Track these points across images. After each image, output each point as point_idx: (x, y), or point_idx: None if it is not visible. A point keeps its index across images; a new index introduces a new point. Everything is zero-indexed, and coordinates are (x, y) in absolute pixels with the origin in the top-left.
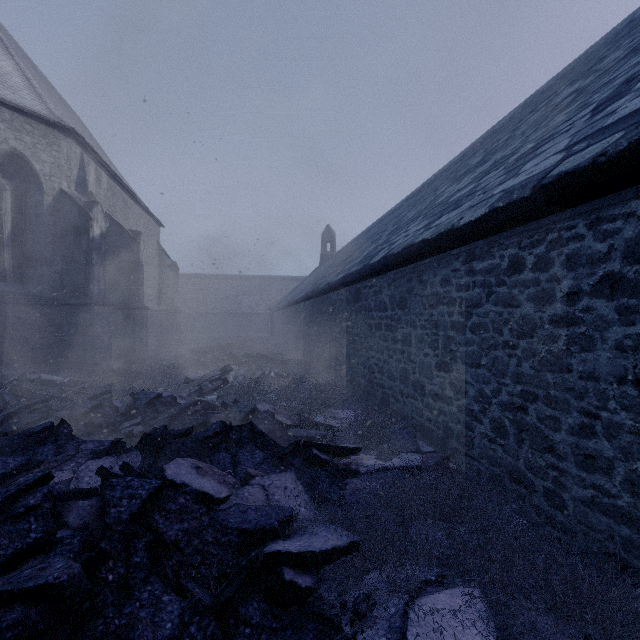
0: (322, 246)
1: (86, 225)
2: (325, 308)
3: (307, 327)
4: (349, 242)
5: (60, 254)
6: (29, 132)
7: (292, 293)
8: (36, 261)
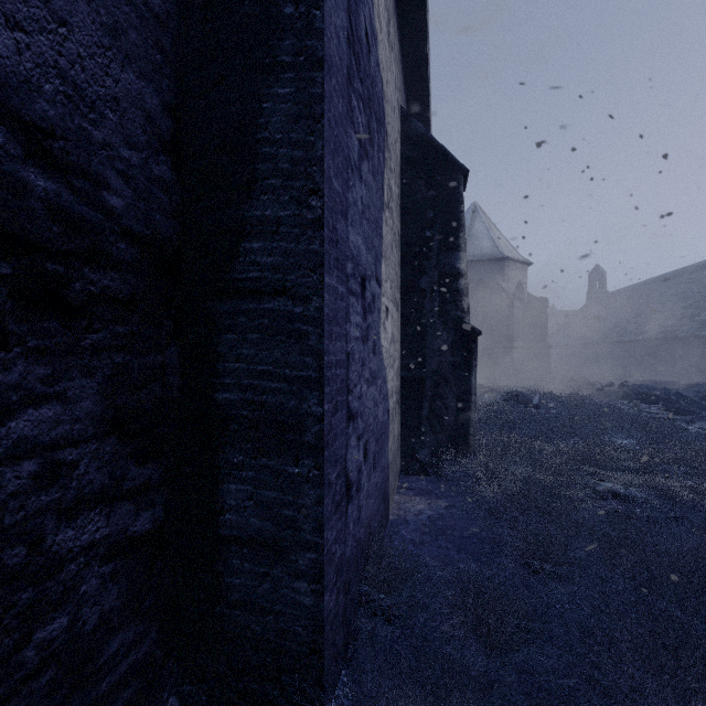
0: (591, 285)
1: (543, 310)
2: (684, 348)
3: (647, 359)
4: (635, 284)
5: (527, 323)
6: (521, 270)
7: (570, 331)
8: (520, 328)
